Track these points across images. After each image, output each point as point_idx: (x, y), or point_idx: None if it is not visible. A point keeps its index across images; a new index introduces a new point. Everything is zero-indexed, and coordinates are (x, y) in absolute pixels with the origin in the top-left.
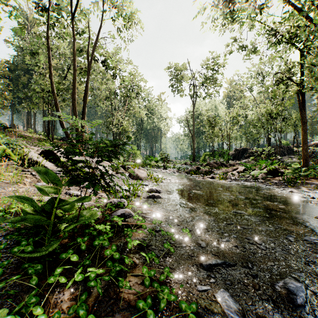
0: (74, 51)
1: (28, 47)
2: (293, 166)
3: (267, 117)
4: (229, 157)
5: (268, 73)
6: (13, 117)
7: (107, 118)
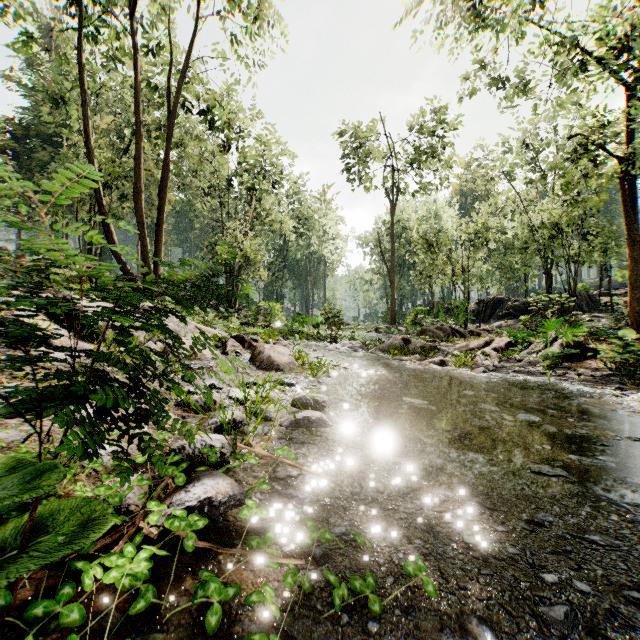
0: (138, 89)
1: (52, 91)
2: (622, 337)
3: (547, 233)
4: (468, 317)
5: (546, 143)
6: (20, 234)
7: (213, 236)
